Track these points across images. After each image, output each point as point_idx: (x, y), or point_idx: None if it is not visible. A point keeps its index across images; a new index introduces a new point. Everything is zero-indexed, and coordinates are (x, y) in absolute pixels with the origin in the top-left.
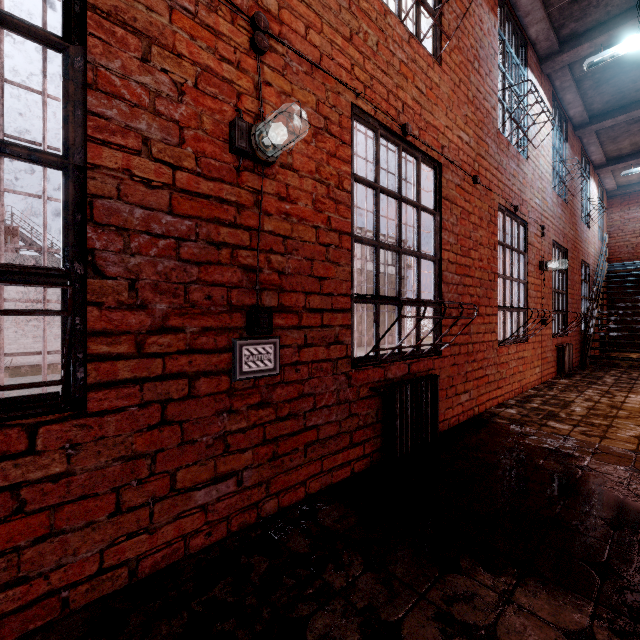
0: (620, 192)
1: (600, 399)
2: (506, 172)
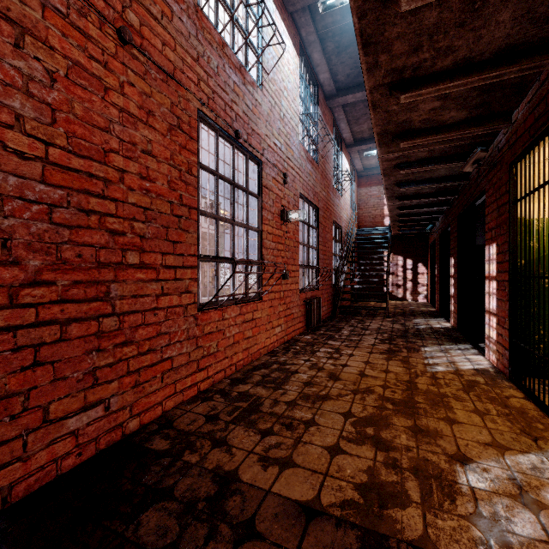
0: (365, 173)
1: (325, 363)
2: (219, 78)
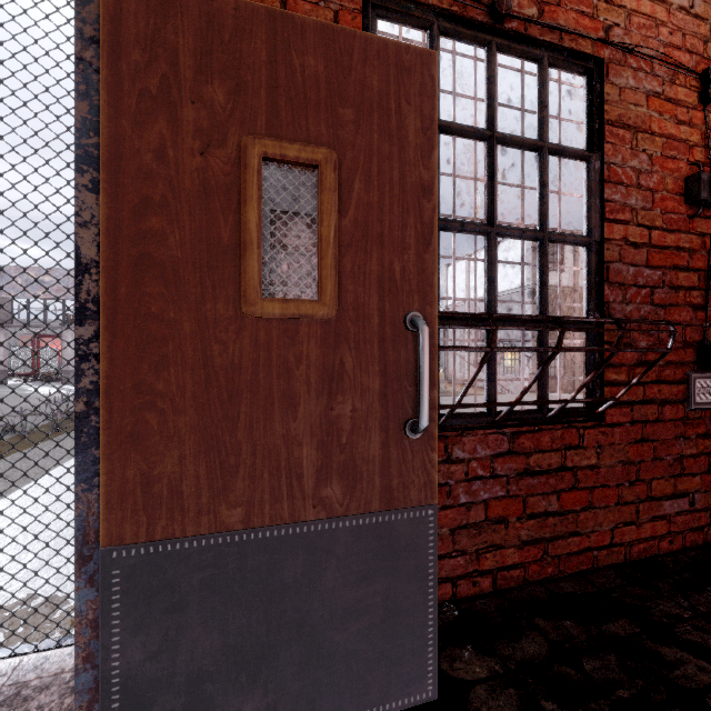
0: None
1: None
2: None
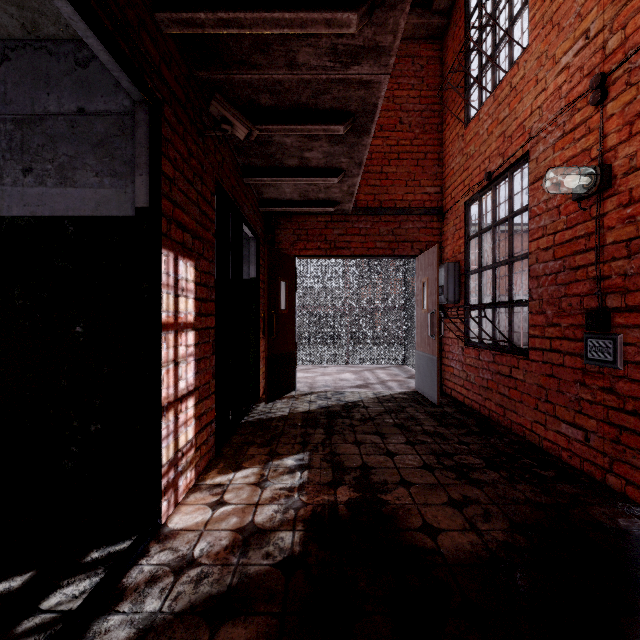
0: None
1: None
2: None
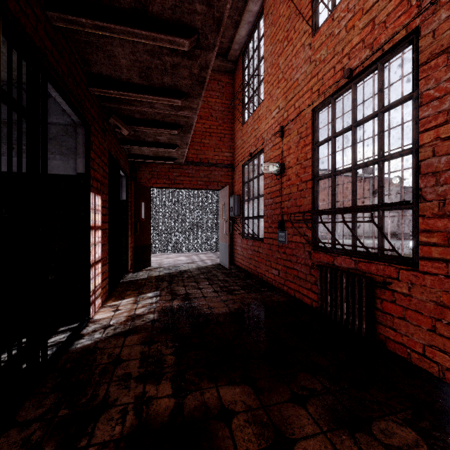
0: None
1: None
2: None
